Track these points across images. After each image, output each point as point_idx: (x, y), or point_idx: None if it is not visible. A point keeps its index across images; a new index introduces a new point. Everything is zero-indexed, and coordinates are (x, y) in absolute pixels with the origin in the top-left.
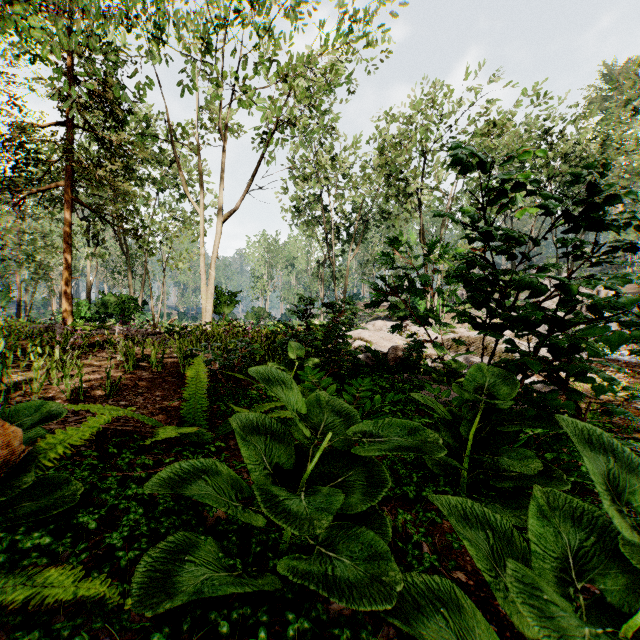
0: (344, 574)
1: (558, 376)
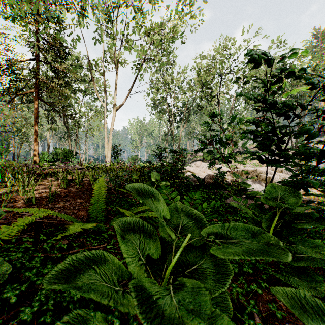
0: None
1: None
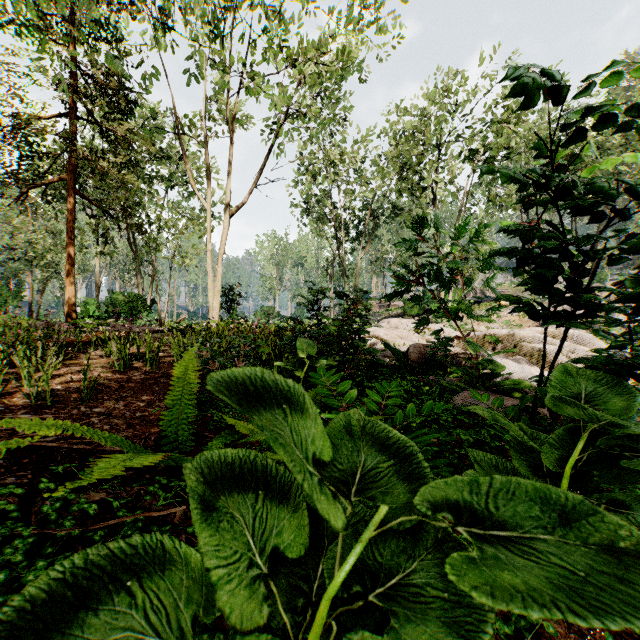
0: None
1: None
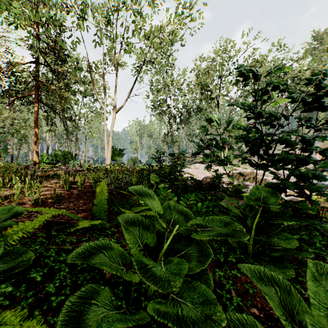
0: (189, 314)
1: (304, 192)
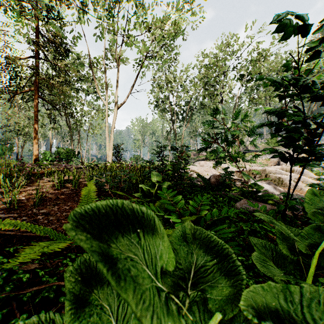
0: None
1: None
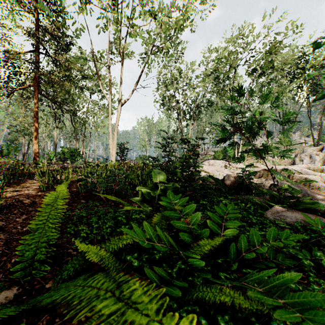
0: None
1: None
